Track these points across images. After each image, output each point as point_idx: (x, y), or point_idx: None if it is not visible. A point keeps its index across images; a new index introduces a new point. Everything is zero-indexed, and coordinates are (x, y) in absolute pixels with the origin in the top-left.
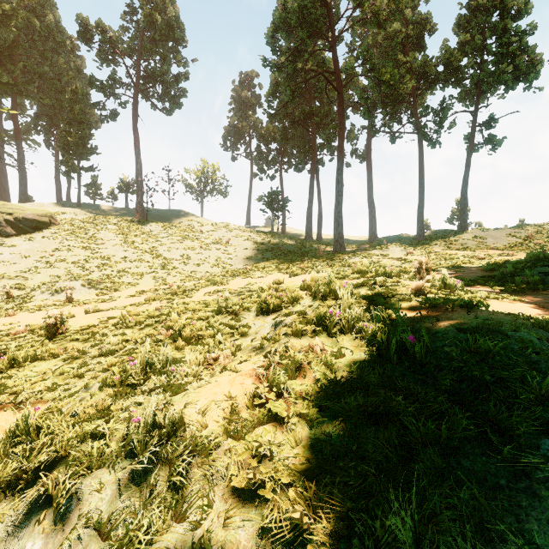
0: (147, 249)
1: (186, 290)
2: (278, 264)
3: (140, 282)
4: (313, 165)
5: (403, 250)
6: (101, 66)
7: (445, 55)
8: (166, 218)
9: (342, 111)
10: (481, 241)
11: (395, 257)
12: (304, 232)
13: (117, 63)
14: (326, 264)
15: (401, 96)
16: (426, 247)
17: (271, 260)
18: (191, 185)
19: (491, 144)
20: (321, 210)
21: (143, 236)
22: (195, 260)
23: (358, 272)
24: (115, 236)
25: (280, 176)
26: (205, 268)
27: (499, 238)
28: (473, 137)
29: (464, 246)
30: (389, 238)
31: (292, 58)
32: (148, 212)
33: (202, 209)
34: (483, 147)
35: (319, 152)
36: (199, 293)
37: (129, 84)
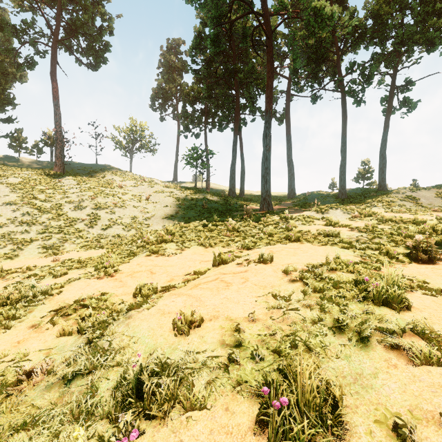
0: (48, 206)
1: (27, 296)
2: (199, 230)
3: (22, 252)
4: (236, 123)
5: (345, 212)
6: (17, 12)
7: (376, 7)
8: (90, 172)
9: (271, 57)
10: (417, 201)
11: (358, 228)
12: (227, 188)
13: (37, 11)
14: (260, 232)
15: (326, 54)
16: (363, 208)
17: (192, 222)
18: (120, 142)
19: (406, 107)
20: (243, 167)
21: (50, 191)
22: (105, 220)
23: (383, 299)
24: (11, 191)
25: (205, 134)
26: (115, 229)
27: (431, 198)
28: (391, 99)
29: (404, 207)
30: (311, 195)
31: (216, 0)
32: (72, 166)
33: (130, 165)
34: (399, 109)
35: (241, 112)
36: (41, 310)
37: (51, 36)
